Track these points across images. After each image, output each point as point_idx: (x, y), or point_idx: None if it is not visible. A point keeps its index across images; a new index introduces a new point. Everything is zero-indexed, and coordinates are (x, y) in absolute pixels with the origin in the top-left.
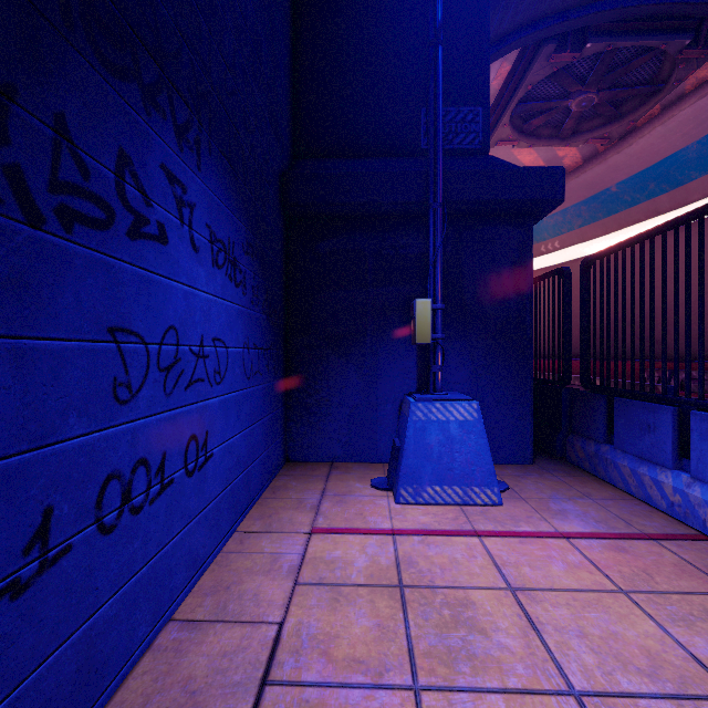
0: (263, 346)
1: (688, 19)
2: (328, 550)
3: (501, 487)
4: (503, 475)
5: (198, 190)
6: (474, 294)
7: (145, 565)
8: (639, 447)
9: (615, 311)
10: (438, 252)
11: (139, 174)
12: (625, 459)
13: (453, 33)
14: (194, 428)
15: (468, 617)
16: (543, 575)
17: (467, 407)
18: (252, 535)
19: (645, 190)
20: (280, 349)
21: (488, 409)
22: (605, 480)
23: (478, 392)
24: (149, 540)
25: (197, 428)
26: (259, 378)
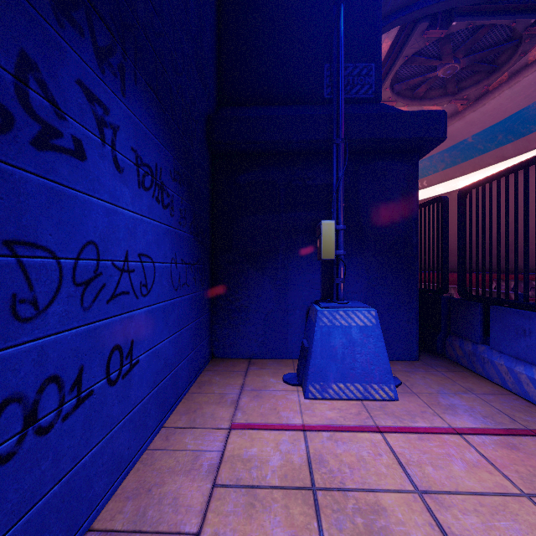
0: (191, 262)
1: (533, 2)
2: (245, 447)
3: (395, 382)
4: (395, 370)
5: (122, 114)
6: (368, 218)
7: (56, 484)
8: (515, 349)
9: (490, 232)
10: (341, 181)
11: (49, 83)
12: (501, 359)
13: (350, 2)
14: (117, 339)
15: (381, 527)
16: (446, 476)
17: (366, 314)
18: (177, 431)
19: (495, 141)
20: (206, 264)
21: (381, 314)
22: (482, 376)
23: (372, 300)
24: (62, 457)
25: (121, 338)
26: (186, 289)
